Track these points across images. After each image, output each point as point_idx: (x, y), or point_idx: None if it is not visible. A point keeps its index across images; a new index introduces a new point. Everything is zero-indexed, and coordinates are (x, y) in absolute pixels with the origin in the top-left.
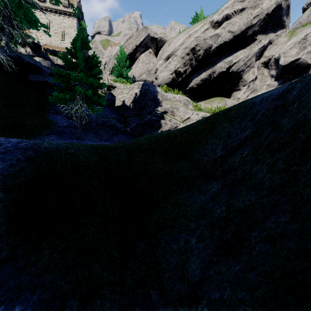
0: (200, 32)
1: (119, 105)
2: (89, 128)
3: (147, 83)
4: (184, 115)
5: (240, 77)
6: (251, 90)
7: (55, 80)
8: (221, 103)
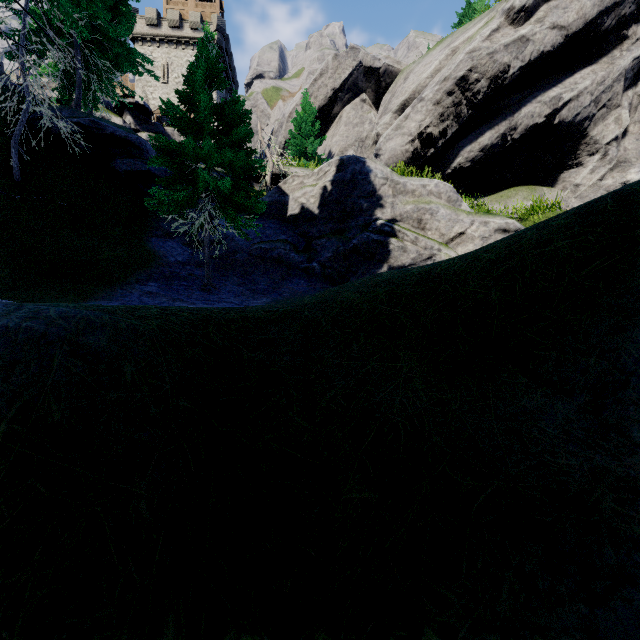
0: (480, 38)
1: (296, 212)
2: (231, 266)
3: (358, 157)
4: (449, 228)
5: (581, 133)
6: (611, 163)
7: (157, 162)
8: (531, 199)
